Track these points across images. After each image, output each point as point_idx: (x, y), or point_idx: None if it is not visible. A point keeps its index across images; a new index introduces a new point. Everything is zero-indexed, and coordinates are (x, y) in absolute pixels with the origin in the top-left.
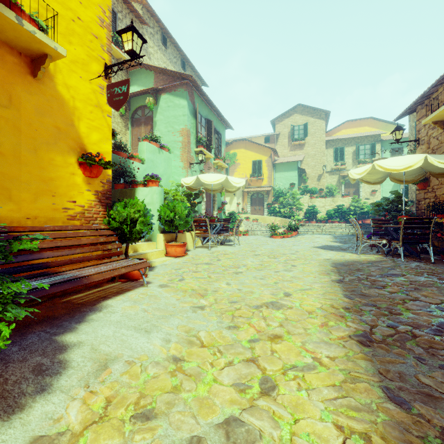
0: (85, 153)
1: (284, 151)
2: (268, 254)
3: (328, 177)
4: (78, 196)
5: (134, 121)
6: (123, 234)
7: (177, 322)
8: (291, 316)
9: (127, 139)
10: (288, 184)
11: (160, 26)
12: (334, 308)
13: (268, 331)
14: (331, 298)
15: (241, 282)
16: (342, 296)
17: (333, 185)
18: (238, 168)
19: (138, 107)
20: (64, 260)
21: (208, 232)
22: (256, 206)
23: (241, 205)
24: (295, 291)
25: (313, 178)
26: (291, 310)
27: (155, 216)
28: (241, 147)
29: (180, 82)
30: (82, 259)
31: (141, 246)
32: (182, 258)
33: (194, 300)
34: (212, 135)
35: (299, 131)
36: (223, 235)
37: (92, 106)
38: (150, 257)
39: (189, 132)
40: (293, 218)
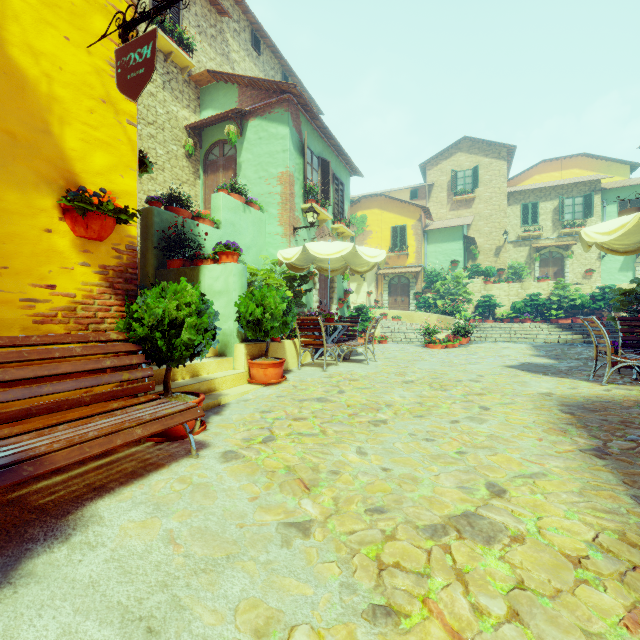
0: (78, 191)
1: (441, 211)
2: (429, 380)
3: (512, 251)
4: (59, 276)
5: (209, 164)
6: (156, 349)
7: (238, 589)
8: (529, 574)
9: (197, 194)
10: (448, 261)
11: (249, 20)
12: (634, 546)
13: (483, 639)
14: (609, 508)
15: (388, 449)
16: (632, 502)
17: (520, 263)
18: (370, 238)
19: (214, 142)
20: (10, 411)
21: (322, 339)
22: (397, 296)
23: (373, 294)
24: (510, 478)
25: (488, 252)
26: (523, 548)
27: (232, 314)
28: (374, 206)
29: (278, 99)
30: (57, 405)
31: (205, 366)
32: (276, 387)
33: (289, 502)
34: (329, 184)
35: (465, 179)
36: (348, 345)
37: (94, 100)
38: (221, 385)
39: (293, 177)
40: (458, 315)
